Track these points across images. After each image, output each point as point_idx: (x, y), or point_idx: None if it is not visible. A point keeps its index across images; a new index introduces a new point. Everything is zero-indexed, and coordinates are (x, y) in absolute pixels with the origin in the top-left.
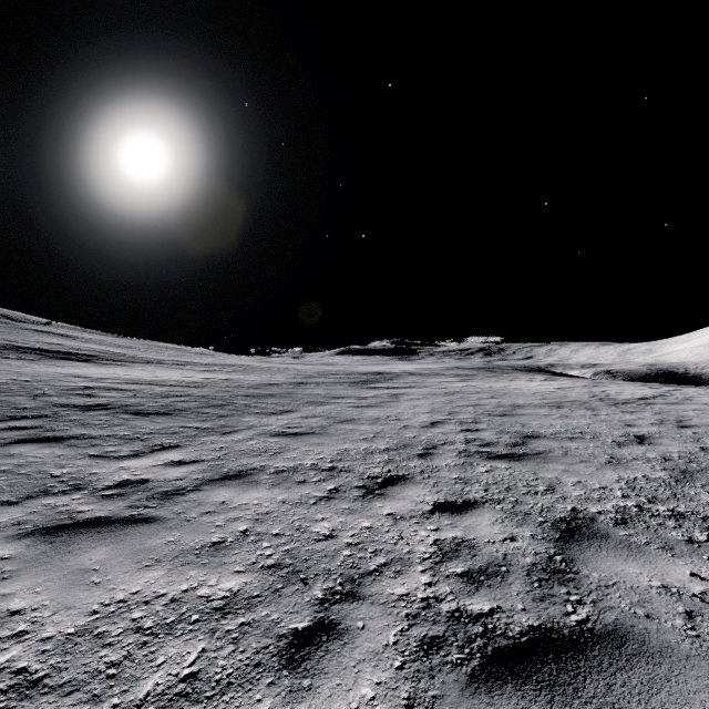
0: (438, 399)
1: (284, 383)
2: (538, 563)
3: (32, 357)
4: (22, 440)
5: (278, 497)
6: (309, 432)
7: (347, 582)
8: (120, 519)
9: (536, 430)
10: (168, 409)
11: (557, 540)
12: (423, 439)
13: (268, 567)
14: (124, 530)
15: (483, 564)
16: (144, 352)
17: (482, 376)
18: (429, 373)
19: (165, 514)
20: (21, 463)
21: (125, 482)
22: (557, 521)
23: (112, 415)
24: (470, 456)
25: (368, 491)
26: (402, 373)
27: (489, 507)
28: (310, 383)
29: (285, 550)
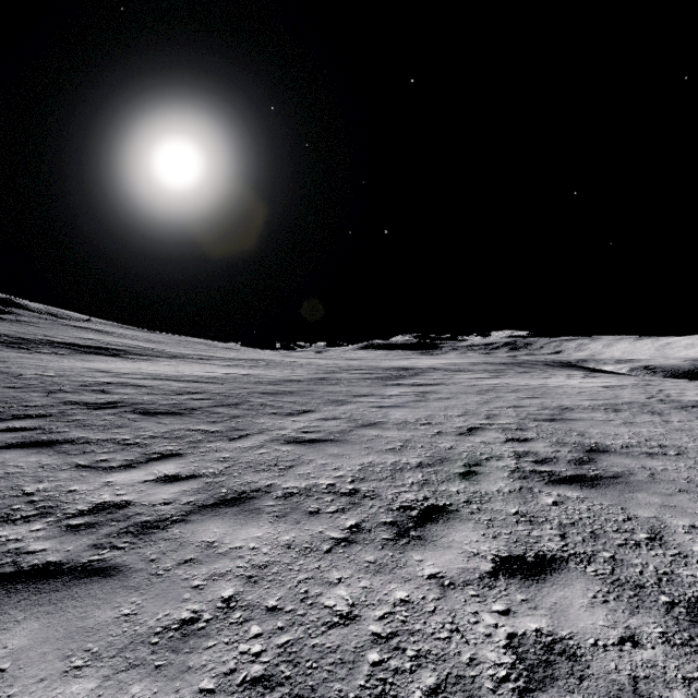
0: (470, 398)
1: (304, 379)
2: None
3: (65, 351)
4: (13, 444)
5: (282, 538)
6: (328, 439)
7: None
8: (73, 567)
9: (600, 441)
10: (180, 408)
11: None
12: (462, 451)
13: (252, 684)
14: (71, 588)
15: None
16: (172, 347)
17: (513, 372)
18: (455, 369)
19: (132, 562)
20: None
21: (102, 505)
22: (693, 603)
23: (118, 415)
24: (526, 479)
25: (400, 531)
26: (427, 369)
27: (576, 570)
28: (332, 379)
29: (281, 643)
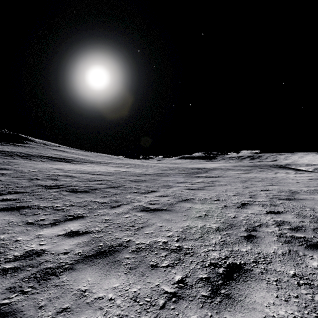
0: (238, 185)
1: (152, 173)
2: None
3: (46, 160)
4: (1, 208)
5: (131, 290)
6: (163, 208)
7: None
8: None
9: None
10: (89, 188)
11: None
12: (242, 219)
13: None
14: None
15: None
16: (93, 158)
17: (256, 170)
18: (226, 169)
19: (27, 308)
20: None
21: (29, 253)
22: None
23: (58, 192)
24: (290, 243)
25: (213, 288)
26: (211, 168)
27: None
28: (165, 174)
29: None
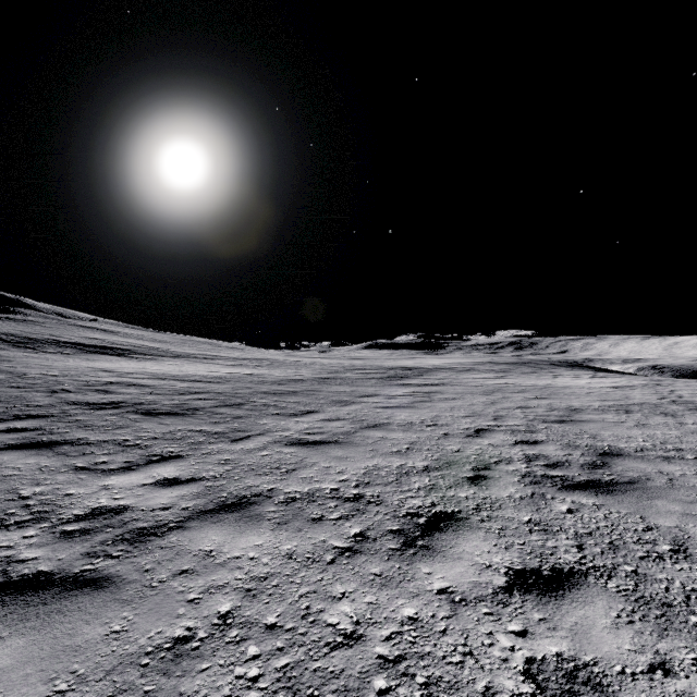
0: (477, 399)
1: (308, 379)
2: None
3: (70, 351)
4: (12, 445)
5: (283, 547)
6: (331, 440)
7: None
8: (65, 577)
9: (613, 444)
10: (182, 408)
11: None
12: (470, 454)
13: None
14: (61, 601)
15: None
16: (177, 347)
17: (519, 371)
18: (460, 369)
19: (126, 572)
20: None
21: (99, 510)
22: None
23: (120, 415)
24: (538, 484)
25: (407, 540)
26: (432, 368)
27: (596, 585)
28: (336, 379)
29: (280, 666)
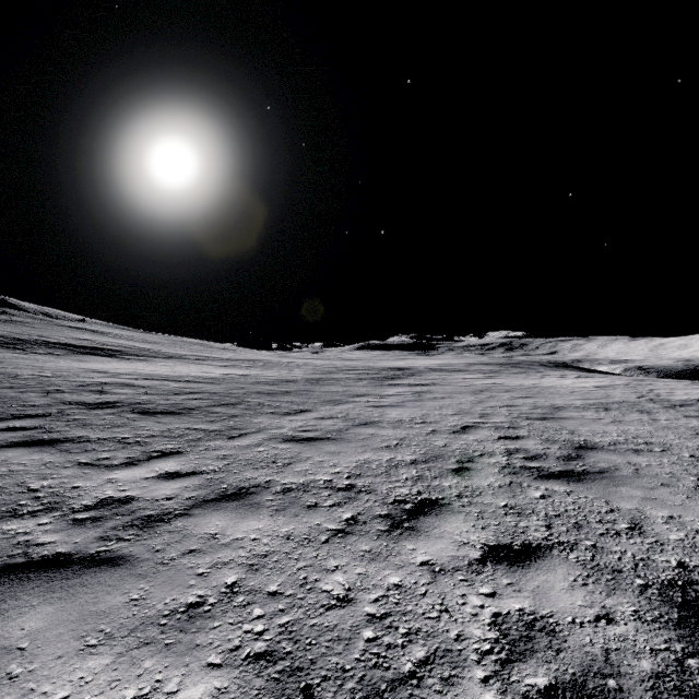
0: (465, 398)
1: (301, 379)
2: (665, 673)
3: (60, 352)
4: (15, 443)
5: (282, 530)
6: (325, 437)
7: (369, 698)
8: (82, 557)
9: (589, 439)
10: (178, 407)
11: (678, 623)
12: (456, 448)
13: (255, 658)
14: (82, 576)
15: (576, 670)
16: (168, 348)
17: (508, 372)
18: (451, 369)
19: (139, 552)
20: (2, 472)
21: (107, 501)
22: (665, 586)
23: (118, 415)
24: (516, 474)
25: (394, 523)
26: (423, 369)
27: (559, 557)
28: (328, 380)
29: (282, 623)
